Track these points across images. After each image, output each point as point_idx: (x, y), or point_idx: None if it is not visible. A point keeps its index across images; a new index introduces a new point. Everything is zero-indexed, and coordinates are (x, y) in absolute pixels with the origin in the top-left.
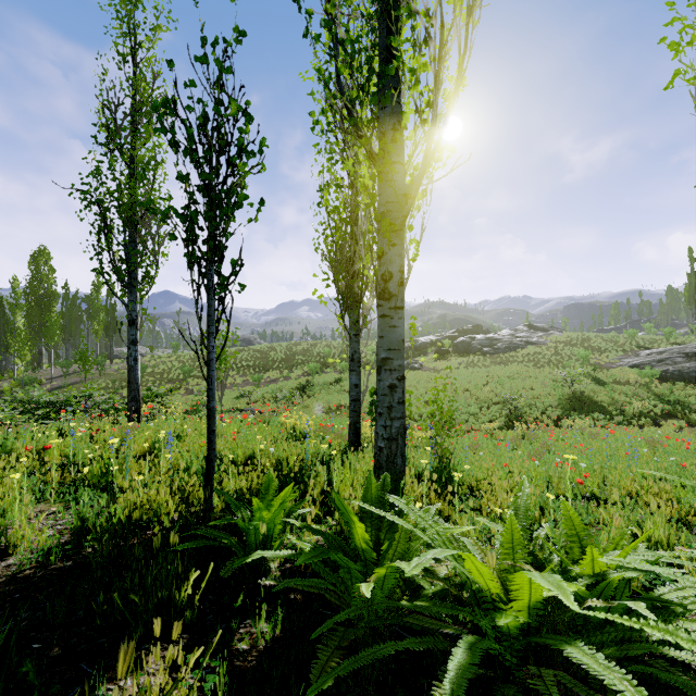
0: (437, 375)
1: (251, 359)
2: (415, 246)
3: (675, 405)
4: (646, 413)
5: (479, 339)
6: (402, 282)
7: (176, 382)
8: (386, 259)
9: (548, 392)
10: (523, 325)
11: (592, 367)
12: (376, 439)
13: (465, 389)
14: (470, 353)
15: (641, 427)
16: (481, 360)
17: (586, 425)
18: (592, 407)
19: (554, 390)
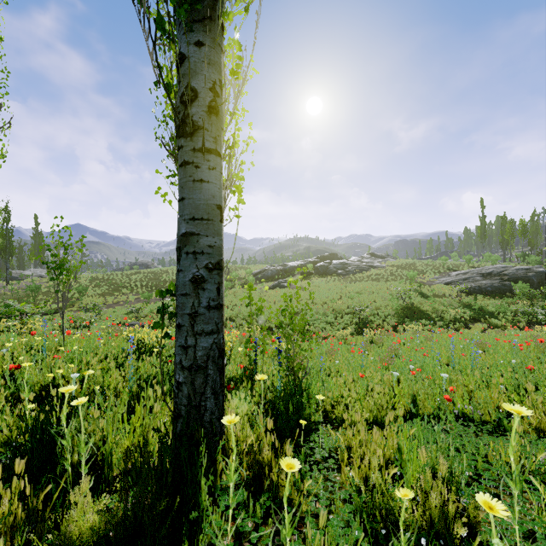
0: (302, 292)
1: (145, 280)
2: (237, 51)
3: (479, 312)
4: (459, 319)
5: (334, 264)
6: (215, 107)
7: (70, 300)
8: (187, 67)
9: (387, 303)
10: (367, 254)
11: (418, 284)
12: (175, 368)
13: (324, 303)
14: (328, 275)
15: (456, 330)
16: (336, 280)
17: (420, 330)
18: (420, 315)
19: (391, 302)
